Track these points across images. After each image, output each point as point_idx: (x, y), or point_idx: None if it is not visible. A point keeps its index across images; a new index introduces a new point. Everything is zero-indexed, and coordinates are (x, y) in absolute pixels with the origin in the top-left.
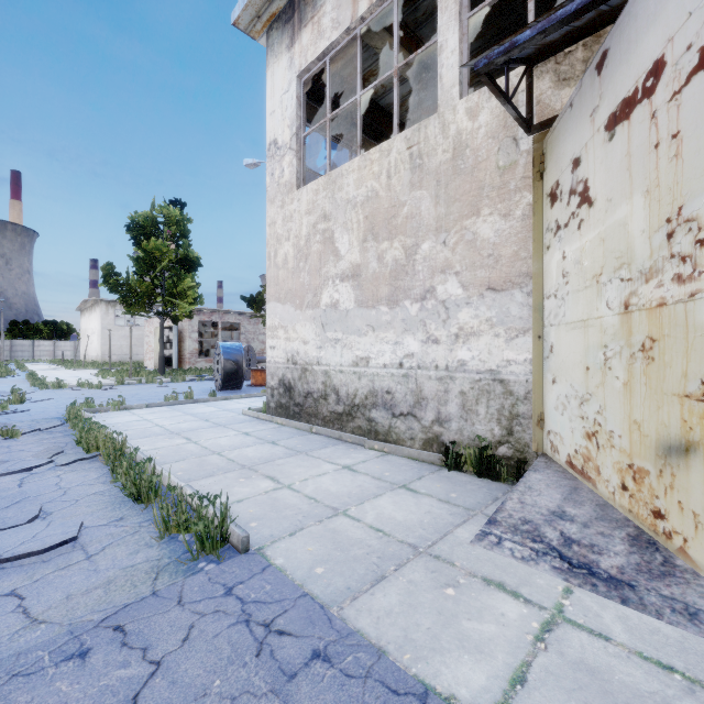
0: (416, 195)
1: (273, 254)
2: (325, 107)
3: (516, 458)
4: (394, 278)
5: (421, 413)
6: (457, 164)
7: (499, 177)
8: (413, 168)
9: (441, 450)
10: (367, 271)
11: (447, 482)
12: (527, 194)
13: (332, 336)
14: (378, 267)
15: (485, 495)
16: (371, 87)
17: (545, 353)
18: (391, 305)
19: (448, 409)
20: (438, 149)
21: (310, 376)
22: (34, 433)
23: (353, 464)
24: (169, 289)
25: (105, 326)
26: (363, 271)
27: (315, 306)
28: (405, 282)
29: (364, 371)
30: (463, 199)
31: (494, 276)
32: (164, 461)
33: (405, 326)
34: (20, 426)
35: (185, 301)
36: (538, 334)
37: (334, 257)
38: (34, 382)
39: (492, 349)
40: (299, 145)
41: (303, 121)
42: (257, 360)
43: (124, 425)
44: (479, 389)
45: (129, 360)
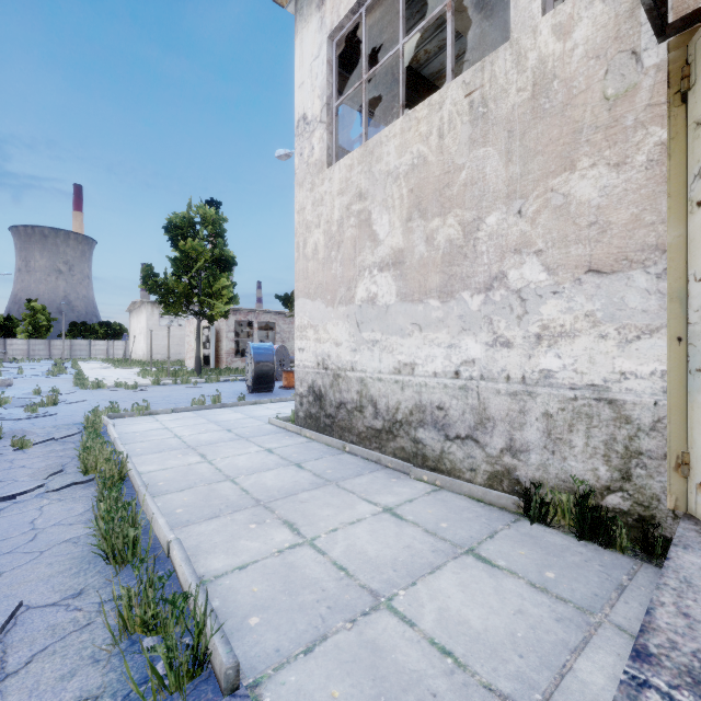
0: (478, 154)
1: (302, 244)
2: (360, 77)
3: (636, 514)
4: (447, 264)
5: (486, 437)
6: (538, 104)
7: (608, 111)
8: (473, 120)
9: (515, 489)
10: (413, 256)
11: (533, 546)
12: (656, 128)
13: (369, 336)
14: (427, 251)
15: (601, 578)
16: (416, 30)
17: (691, 364)
18: (443, 297)
19: (525, 436)
20: (510, 88)
21: (343, 384)
22: (47, 443)
23: (397, 505)
24: (205, 289)
25: (150, 326)
26: (407, 257)
27: (348, 301)
28: (462, 267)
29: (408, 380)
30: (548, 150)
31: (598, 253)
32: (167, 489)
33: (462, 324)
34: (39, 433)
35: (221, 301)
36: (677, 335)
37: (372, 243)
38: (77, 382)
39: (595, 355)
40: (331, 117)
41: (335, 89)
42: (292, 360)
43: (142, 434)
44: (573, 412)
45: (172, 359)
